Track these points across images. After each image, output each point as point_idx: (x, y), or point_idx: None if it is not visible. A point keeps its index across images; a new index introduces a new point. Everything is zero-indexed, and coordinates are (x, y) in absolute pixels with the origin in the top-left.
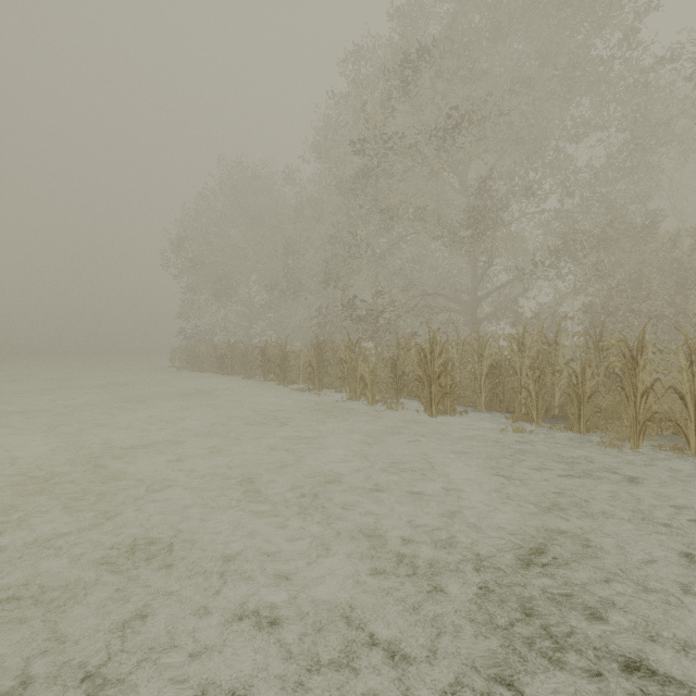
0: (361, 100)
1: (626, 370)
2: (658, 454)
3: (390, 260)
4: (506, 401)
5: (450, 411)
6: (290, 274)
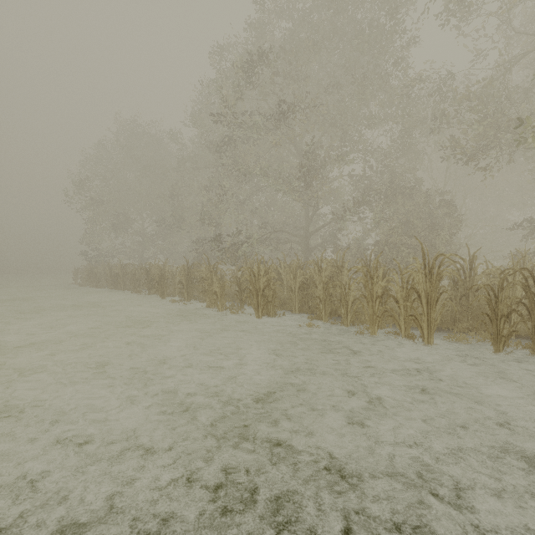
0: (217, 88)
1: (367, 285)
2: (386, 337)
3: (249, 203)
4: (312, 306)
5: (272, 314)
6: (173, 211)
